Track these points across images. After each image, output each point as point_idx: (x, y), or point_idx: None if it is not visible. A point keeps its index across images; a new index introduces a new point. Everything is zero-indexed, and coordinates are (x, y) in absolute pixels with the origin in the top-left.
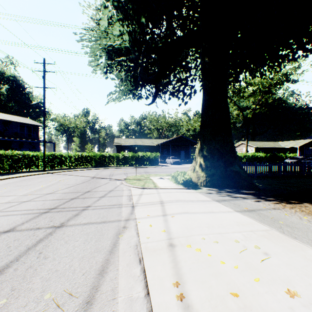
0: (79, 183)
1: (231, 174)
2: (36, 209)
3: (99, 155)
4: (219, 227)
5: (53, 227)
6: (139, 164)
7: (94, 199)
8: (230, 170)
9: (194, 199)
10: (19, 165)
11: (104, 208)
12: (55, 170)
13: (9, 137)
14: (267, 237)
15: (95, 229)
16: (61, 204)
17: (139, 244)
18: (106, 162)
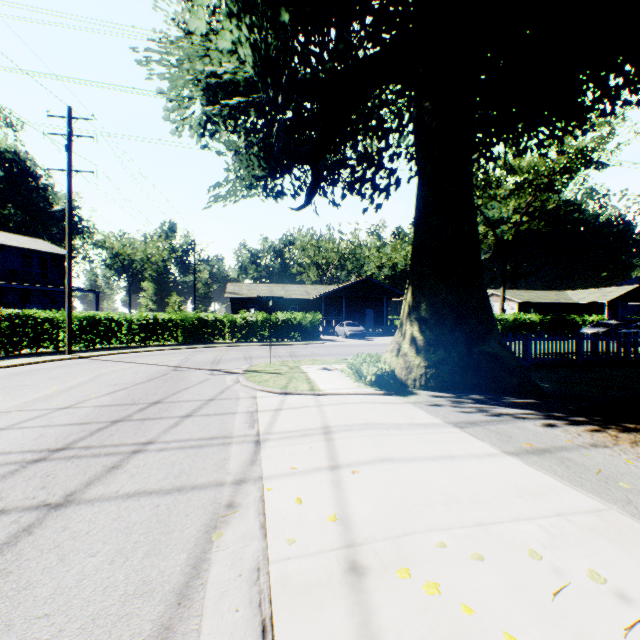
0: (141, 381)
1: (483, 360)
2: (17, 452)
3: (192, 318)
4: (475, 505)
5: (42, 507)
6: (279, 338)
7: (166, 423)
8: (481, 352)
9: (402, 421)
10: (14, 340)
11: (187, 447)
12: (95, 351)
13: None
14: (606, 533)
15: (153, 512)
16: (84, 437)
17: (265, 567)
18: (207, 333)
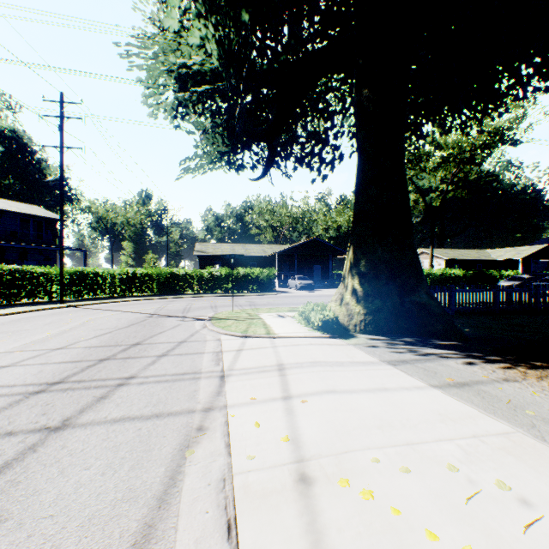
0: (123, 326)
1: (413, 308)
2: (21, 385)
3: (166, 273)
4: (404, 428)
5: (43, 430)
6: (240, 289)
7: (145, 361)
8: (411, 301)
9: (344, 360)
10: (15, 292)
11: (163, 381)
12: (83, 300)
13: (1, 240)
14: (513, 451)
15: (136, 434)
16: (76, 372)
17: (230, 478)
18: (178, 286)
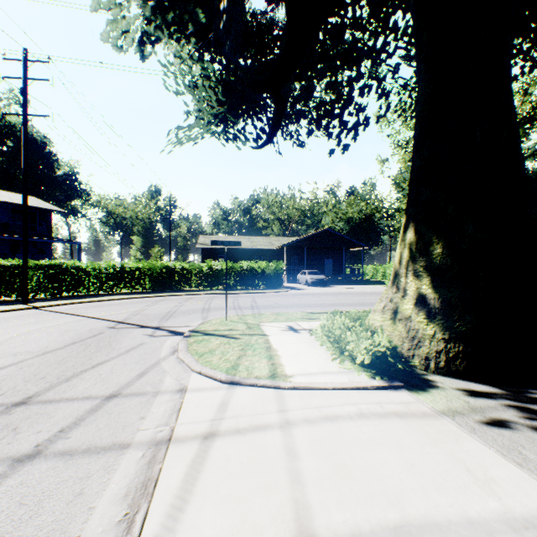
0: (55, 348)
1: None
2: None
3: (159, 266)
4: None
5: None
6: (243, 285)
7: None
8: None
9: (483, 509)
10: None
11: None
12: (57, 299)
13: None
14: None
15: None
16: None
17: None
18: (174, 282)
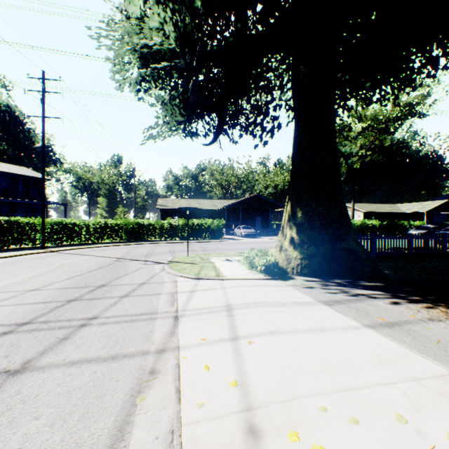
0: (93, 269)
1: (343, 254)
2: None
3: (132, 223)
4: (346, 371)
5: (2, 373)
6: (194, 237)
7: (108, 302)
8: (341, 248)
9: (285, 300)
10: (3, 239)
11: (122, 321)
12: (62, 246)
13: None
14: None
15: (90, 378)
16: (45, 313)
17: (178, 430)
18: (143, 234)
